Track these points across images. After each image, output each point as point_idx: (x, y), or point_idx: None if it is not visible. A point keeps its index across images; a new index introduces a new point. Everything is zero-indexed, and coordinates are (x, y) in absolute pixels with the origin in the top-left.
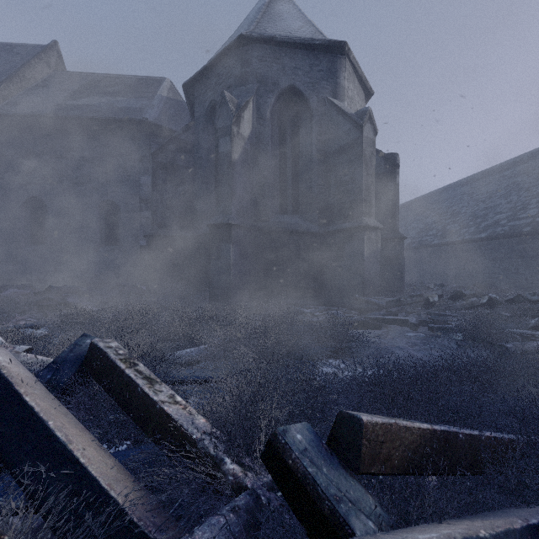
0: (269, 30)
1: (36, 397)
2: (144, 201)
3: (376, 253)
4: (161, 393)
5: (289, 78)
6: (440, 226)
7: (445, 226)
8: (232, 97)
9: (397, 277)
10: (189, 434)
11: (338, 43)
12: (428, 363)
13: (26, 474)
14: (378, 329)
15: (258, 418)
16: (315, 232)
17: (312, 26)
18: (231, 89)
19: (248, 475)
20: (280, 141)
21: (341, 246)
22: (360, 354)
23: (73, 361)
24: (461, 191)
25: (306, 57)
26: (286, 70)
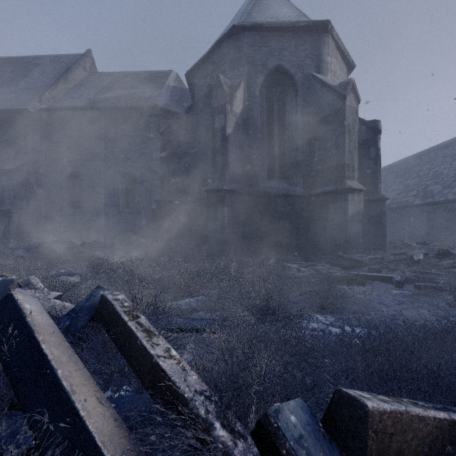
0: (259, 19)
1: (51, 344)
2: (155, 172)
3: (358, 214)
4: (157, 347)
5: (276, 59)
6: (420, 188)
7: (426, 187)
8: (226, 79)
9: (378, 236)
10: (180, 392)
11: (321, 22)
12: (422, 326)
13: (36, 420)
14: (362, 285)
15: (248, 381)
16: (300, 195)
17: (297, 11)
18: (225, 73)
19: (237, 444)
20: (268, 115)
21: (324, 207)
22: (347, 311)
23: (88, 310)
24: (442, 153)
25: (291, 39)
26: (274, 52)
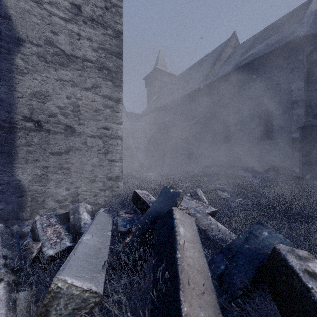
0: None
1: None
2: (295, 102)
3: None
4: None
5: None
6: None
7: None
8: None
9: None
10: None
11: None
12: None
13: None
14: None
15: None
16: None
17: None
18: None
19: None
20: None
21: None
22: None
23: (248, 257)
24: None
25: None
26: None
